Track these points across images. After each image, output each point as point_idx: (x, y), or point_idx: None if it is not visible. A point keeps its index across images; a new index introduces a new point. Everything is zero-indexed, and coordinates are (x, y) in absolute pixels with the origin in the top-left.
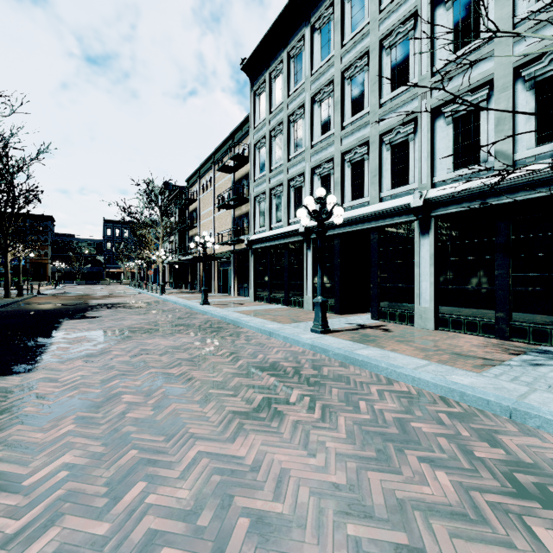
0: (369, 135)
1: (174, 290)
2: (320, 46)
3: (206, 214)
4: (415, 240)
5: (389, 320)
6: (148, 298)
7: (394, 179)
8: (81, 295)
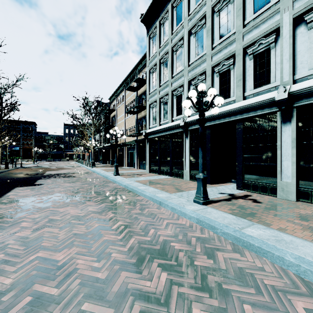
0: (235, 49)
1: (102, 165)
2: None
3: (120, 118)
4: (277, 127)
5: (252, 190)
6: (83, 170)
7: (256, 81)
8: (45, 167)
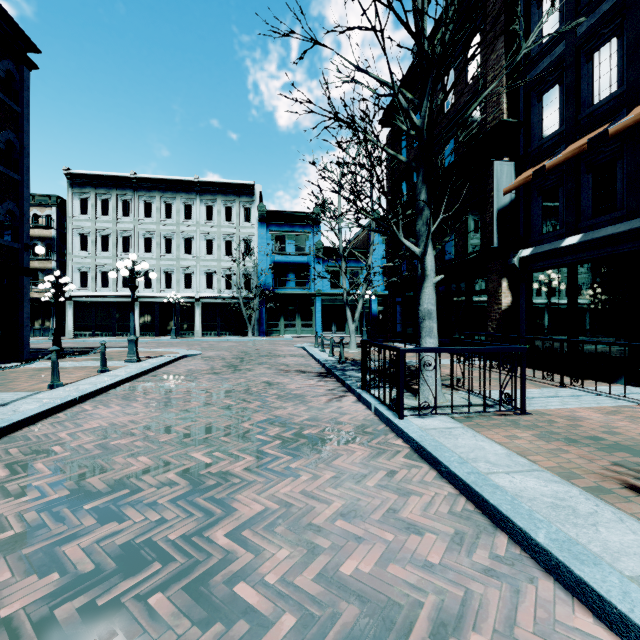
0: (176, 266)
1: None
2: (145, 209)
3: None
4: (195, 308)
5: (184, 336)
6: None
7: (186, 285)
8: None
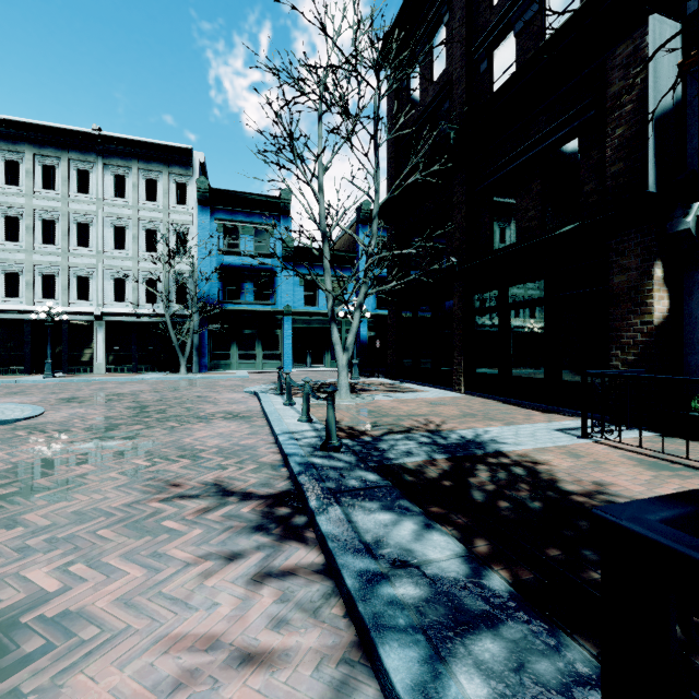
0: (61, 264)
1: None
2: (6, 171)
3: None
4: (95, 330)
5: (76, 373)
6: None
7: (80, 295)
8: None
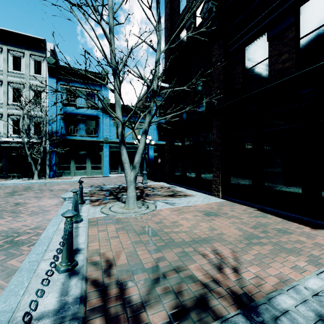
0: None
1: None
2: None
3: None
4: None
5: None
6: None
7: None
8: None
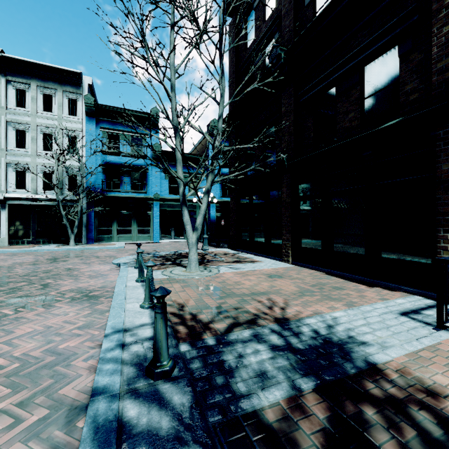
0: None
1: None
2: None
3: None
4: None
5: None
6: None
7: None
8: None
